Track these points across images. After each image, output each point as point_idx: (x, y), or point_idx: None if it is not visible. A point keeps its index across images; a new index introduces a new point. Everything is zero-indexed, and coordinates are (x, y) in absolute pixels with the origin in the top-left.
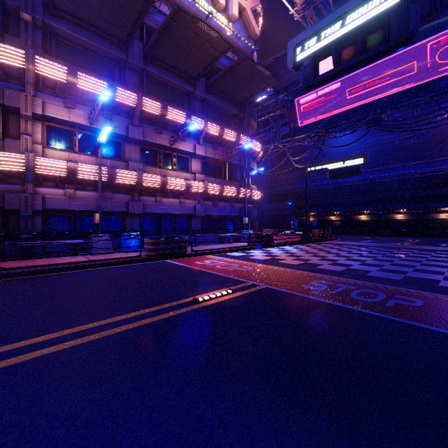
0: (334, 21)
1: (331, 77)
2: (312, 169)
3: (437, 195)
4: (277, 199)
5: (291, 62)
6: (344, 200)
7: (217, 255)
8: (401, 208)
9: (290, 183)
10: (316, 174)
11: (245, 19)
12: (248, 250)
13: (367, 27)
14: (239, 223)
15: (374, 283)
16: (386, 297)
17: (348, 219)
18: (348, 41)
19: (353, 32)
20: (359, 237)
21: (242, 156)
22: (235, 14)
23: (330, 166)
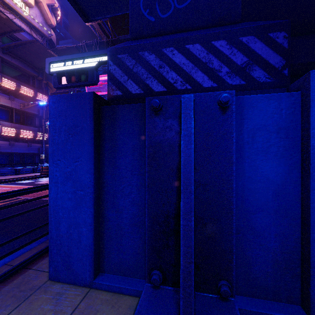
0: (68, 60)
1: (67, 87)
2: None
3: None
4: None
5: (48, 70)
6: None
7: (6, 183)
8: None
9: None
10: None
11: (42, 9)
12: (40, 178)
13: (80, 71)
14: (38, 158)
15: None
16: None
17: None
18: (74, 73)
19: (74, 71)
20: None
21: (41, 108)
22: (31, 2)
23: None
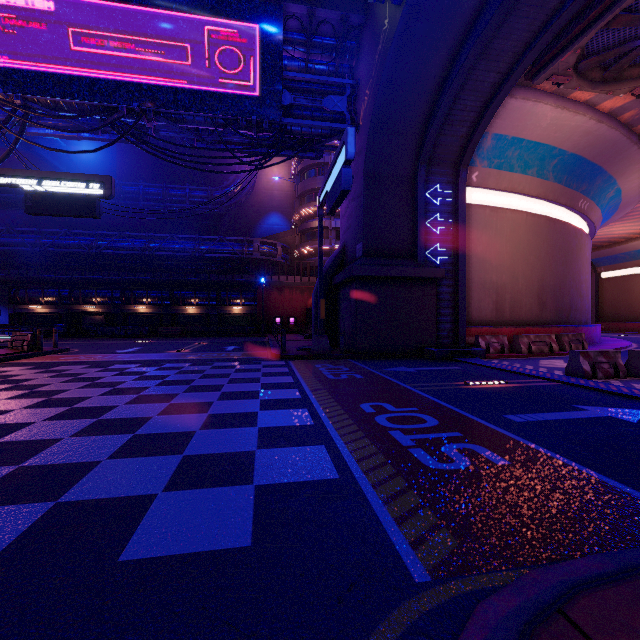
0: None
1: None
2: None
3: (230, 283)
4: None
5: None
6: (107, 278)
7: None
8: (193, 297)
9: None
10: (62, 226)
11: None
12: None
13: None
14: None
15: None
16: None
17: (118, 311)
18: None
19: None
20: (126, 342)
21: None
22: None
23: (28, 183)
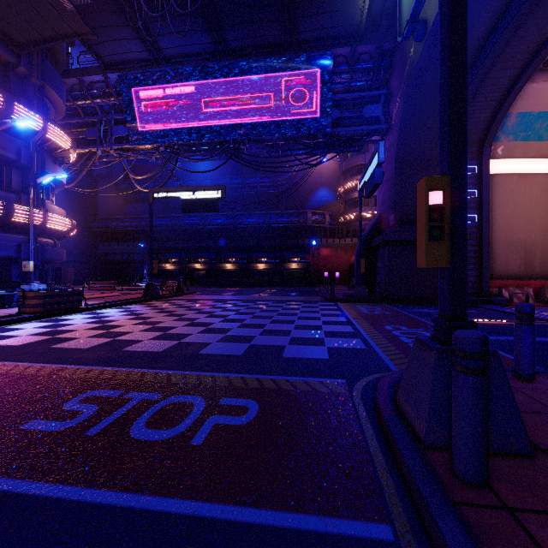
0: None
1: None
2: (160, 196)
3: (289, 246)
4: (124, 238)
5: None
6: (208, 245)
7: None
8: (263, 257)
9: (142, 217)
10: (179, 211)
11: None
12: (15, 323)
13: None
14: (19, 271)
15: (202, 371)
16: (204, 410)
17: (214, 268)
18: None
19: None
20: (223, 289)
21: (25, 147)
22: None
23: (183, 194)
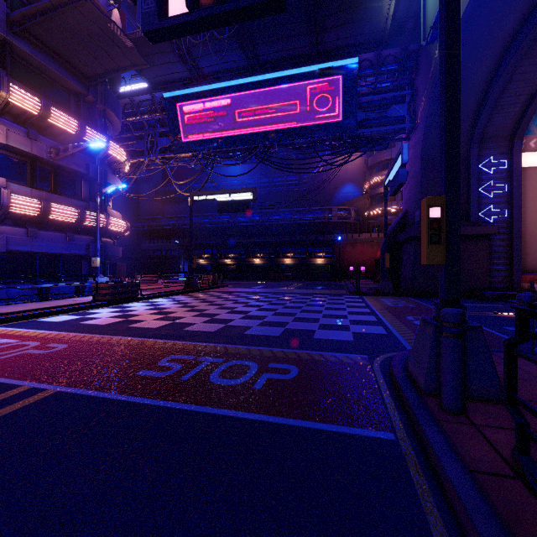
0: None
1: (186, 27)
2: (199, 199)
3: (315, 241)
4: (162, 236)
5: None
6: (238, 241)
7: (13, 324)
8: (289, 252)
9: (179, 216)
10: (210, 210)
11: None
12: (92, 308)
13: None
14: (87, 266)
15: (250, 346)
16: (258, 370)
17: (243, 263)
18: None
19: None
20: (252, 283)
21: (92, 162)
22: None
23: (219, 197)
